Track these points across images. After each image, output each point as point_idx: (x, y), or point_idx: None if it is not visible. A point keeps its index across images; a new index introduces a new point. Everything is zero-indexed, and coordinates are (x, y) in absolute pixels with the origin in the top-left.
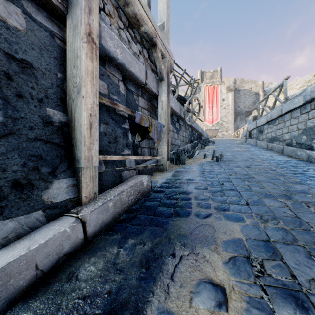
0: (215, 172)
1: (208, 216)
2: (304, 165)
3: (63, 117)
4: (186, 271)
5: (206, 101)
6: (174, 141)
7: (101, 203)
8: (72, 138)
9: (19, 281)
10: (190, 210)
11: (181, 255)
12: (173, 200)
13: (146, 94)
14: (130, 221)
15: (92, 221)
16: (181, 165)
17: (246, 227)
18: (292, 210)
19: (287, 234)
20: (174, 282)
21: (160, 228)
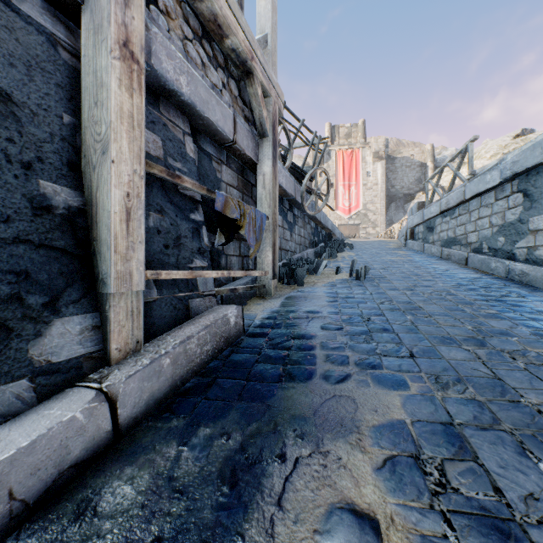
0: (355, 298)
1: (345, 379)
2: (503, 286)
3: (75, 199)
4: (306, 489)
5: (339, 176)
6: (286, 244)
7: (148, 360)
8: (92, 238)
9: None
10: (313, 368)
11: (296, 456)
12: (283, 350)
13: (235, 161)
14: (204, 391)
15: (129, 396)
16: (298, 286)
17: (411, 398)
18: (487, 366)
19: (481, 409)
20: (283, 512)
21: (258, 405)
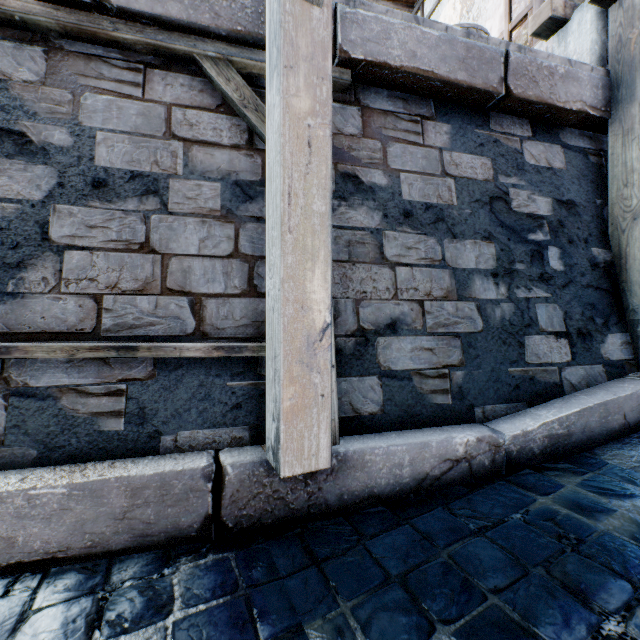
0: None
1: None
2: None
3: (606, 256)
4: None
5: None
6: None
7: None
8: (620, 281)
9: (613, 421)
10: None
11: None
12: None
13: None
14: None
15: None
16: None
17: None
18: None
19: None
20: None
21: None
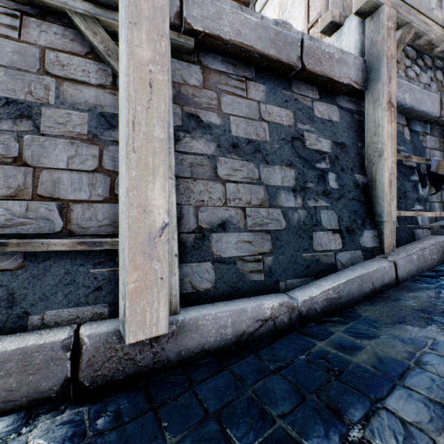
0: None
1: None
2: None
3: (364, 180)
4: None
5: None
6: None
7: (405, 254)
8: (372, 196)
9: (366, 287)
10: None
11: None
12: None
13: (436, 129)
14: (439, 277)
15: (400, 267)
16: None
17: None
18: None
19: None
20: None
21: None
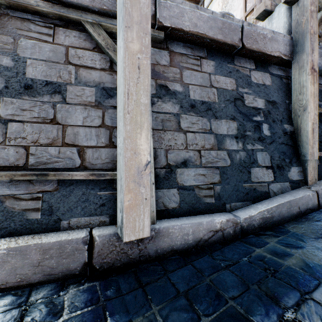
0: None
1: None
2: None
3: (291, 128)
4: None
5: None
6: None
7: None
8: (297, 141)
9: (293, 210)
10: None
11: None
12: None
13: None
14: None
15: (321, 195)
16: None
17: None
18: None
19: None
20: None
21: None
